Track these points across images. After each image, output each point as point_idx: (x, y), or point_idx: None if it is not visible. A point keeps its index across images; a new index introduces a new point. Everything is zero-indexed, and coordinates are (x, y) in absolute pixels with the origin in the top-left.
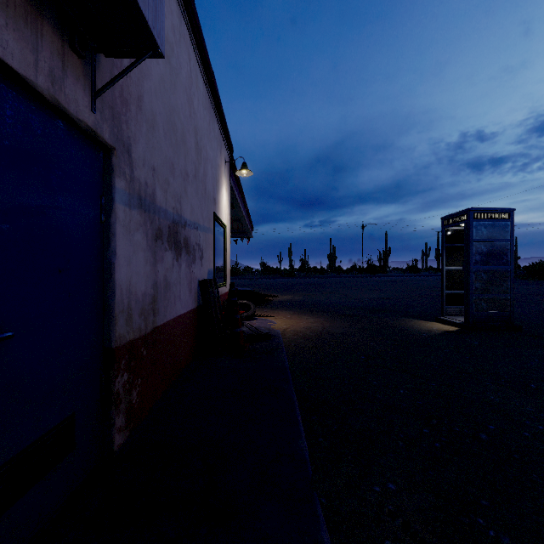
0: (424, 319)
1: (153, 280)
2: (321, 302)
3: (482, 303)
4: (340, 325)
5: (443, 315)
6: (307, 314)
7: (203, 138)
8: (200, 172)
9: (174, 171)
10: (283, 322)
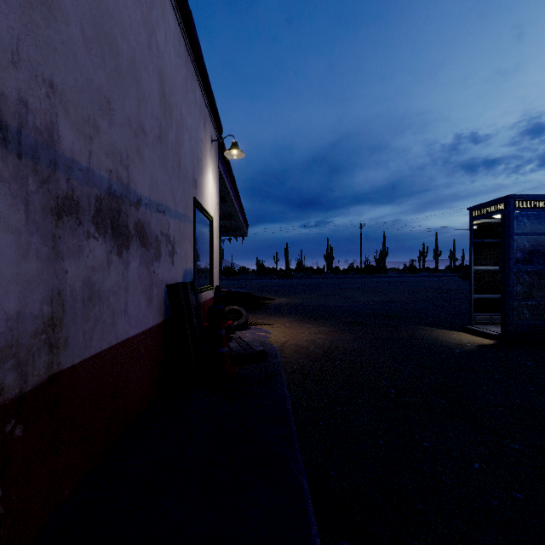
0: (446, 327)
1: (49, 287)
2: (322, 305)
3: (524, 311)
4: (350, 336)
5: (471, 324)
6: (308, 322)
7: (175, 93)
8: (169, 137)
9: (112, 113)
10: (281, 333)
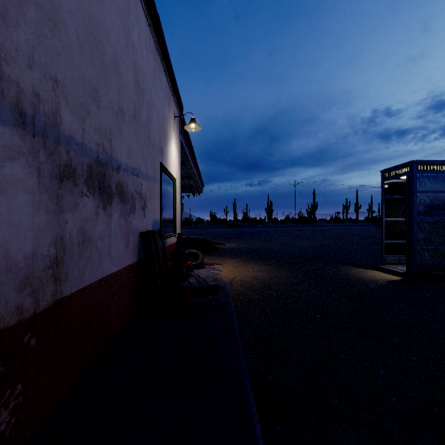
0: (363, 267)
1: (54, 234)
2: (264, 249)
3: (425, 253)
4: (285, 274)
5: (383, 264)
6: (252, 262)
7: (146, 80)
8: (141, 116)
9: (99, 99)
10: (230, 271)
